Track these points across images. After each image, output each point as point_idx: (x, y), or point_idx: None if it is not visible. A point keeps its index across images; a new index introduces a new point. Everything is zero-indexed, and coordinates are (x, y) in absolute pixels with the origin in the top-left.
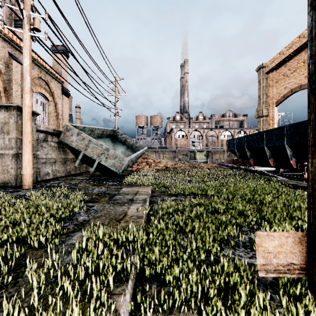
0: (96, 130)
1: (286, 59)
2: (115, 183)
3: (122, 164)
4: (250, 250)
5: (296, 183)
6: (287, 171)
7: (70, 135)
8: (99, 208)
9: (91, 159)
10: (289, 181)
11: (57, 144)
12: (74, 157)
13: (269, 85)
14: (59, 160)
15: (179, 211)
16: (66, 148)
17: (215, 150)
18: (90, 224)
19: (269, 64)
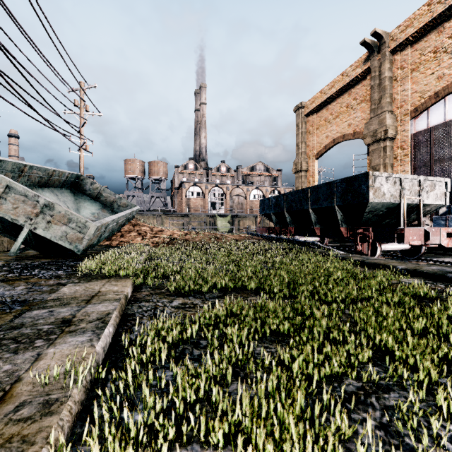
0: (33, 171)
1: (328, 100)
2: (59, 273)
3: (83, 233)
4: None
5: (362, 258)
6: (331, 241)
7: None
8: None
9: (13, 224)
10: (352, 256)
11: None
12: None
13: (309, 132)
14: None
15: (190, 341)
16: None
17: (243, 215)
18: None
19: (309, 105)
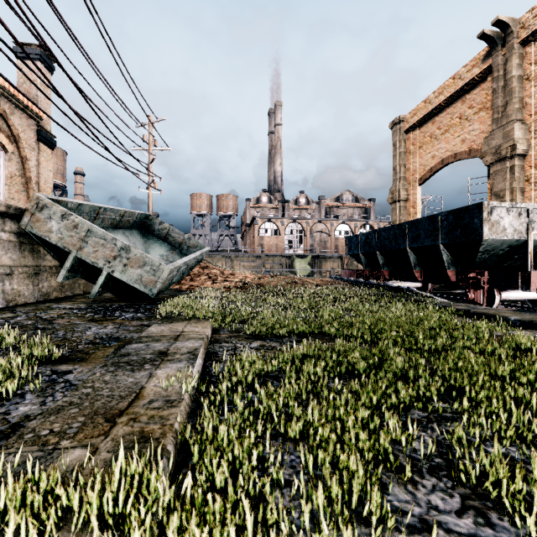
0: (106, 212)
1: (434, 110)
2: (139, 315)
3: (157, 277)
4: (449, 481)
5: (467, 308)
6: (437, 288)
7: (45, 217)
8: (82, 377)
9: (93, 267)
10: (455, 305)
11: (15, 236)
12: (58, 264)
13: (410, 152)
14: (21, 269)
15: (270, 375)
16: (39, 245)
17: (326, 256)
18: (21, 437)
19: (409, 118)
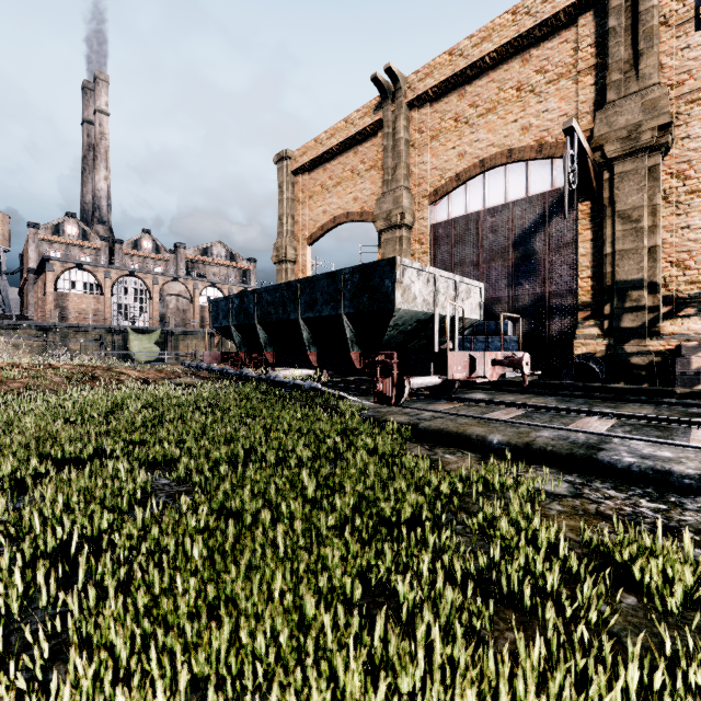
0: None
1: (326, 155)
2: None
3: None
4: None
5: (409, 418)
6: (331, 374)
7: None
8: None
9: None
10: (388, 413)
11: None
12: None
13: (299, 200)
14: None
15: None
16: None
17: (185, 331)
18: None
19: (298, 157)
